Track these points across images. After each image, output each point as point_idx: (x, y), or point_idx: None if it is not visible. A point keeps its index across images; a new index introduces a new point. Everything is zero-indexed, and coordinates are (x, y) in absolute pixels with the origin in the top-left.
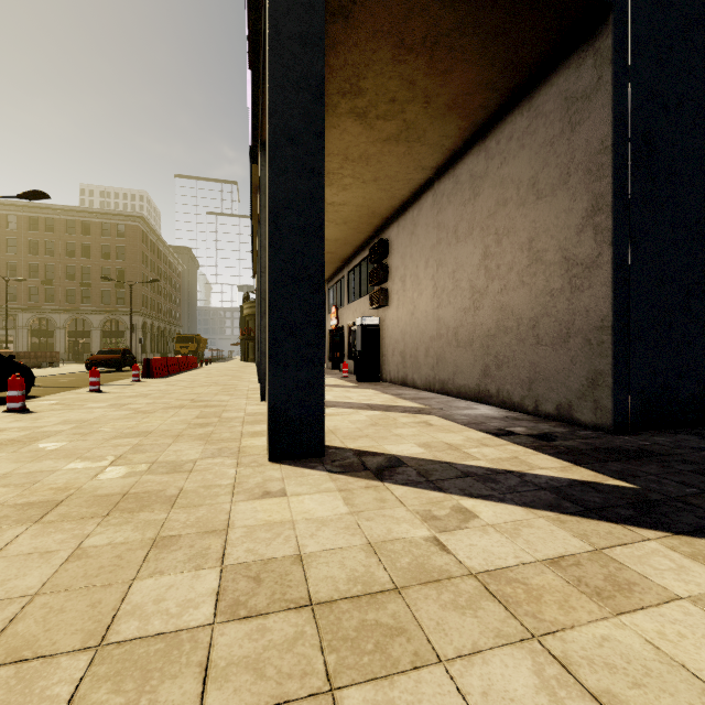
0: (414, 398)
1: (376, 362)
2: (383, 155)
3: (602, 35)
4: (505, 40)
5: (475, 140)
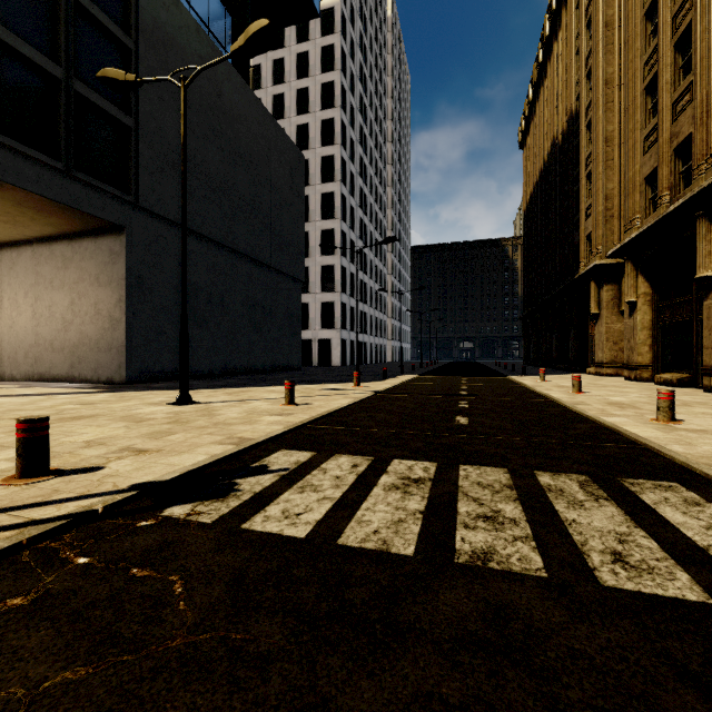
0: (19, 384)
1: None
2: None
3: (123, 235)
4: (80, 220)
5: (66, 237)
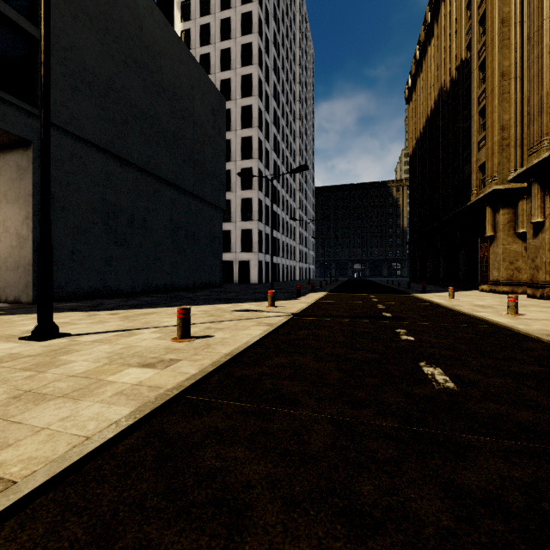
0: None
1: None
2: None
3: (30, 150)
4: None
5: None
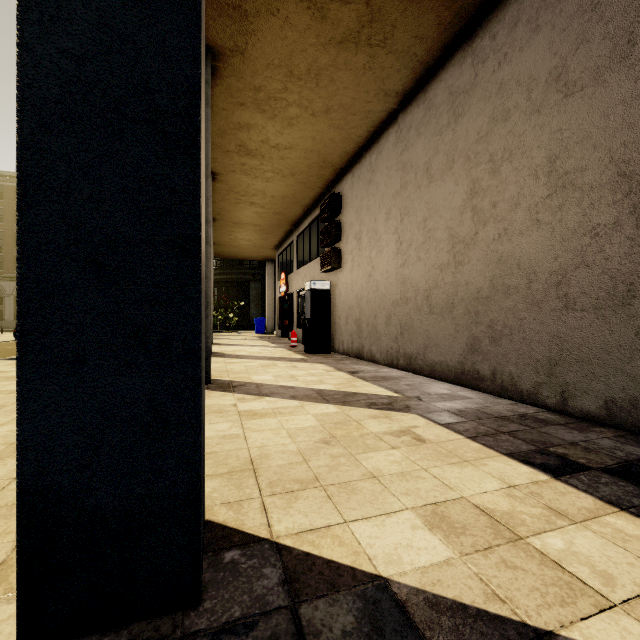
0: (376, 378)
1: (327, 331)
2: (338, 70)
3: None
4: None
5: (456, 45)
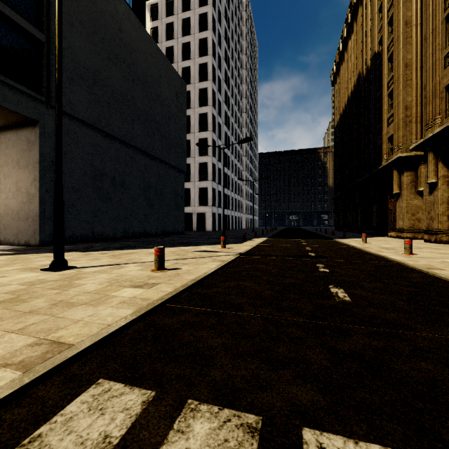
0: None
1: None
2: None
3: (37, 128)
4: None
5: None
